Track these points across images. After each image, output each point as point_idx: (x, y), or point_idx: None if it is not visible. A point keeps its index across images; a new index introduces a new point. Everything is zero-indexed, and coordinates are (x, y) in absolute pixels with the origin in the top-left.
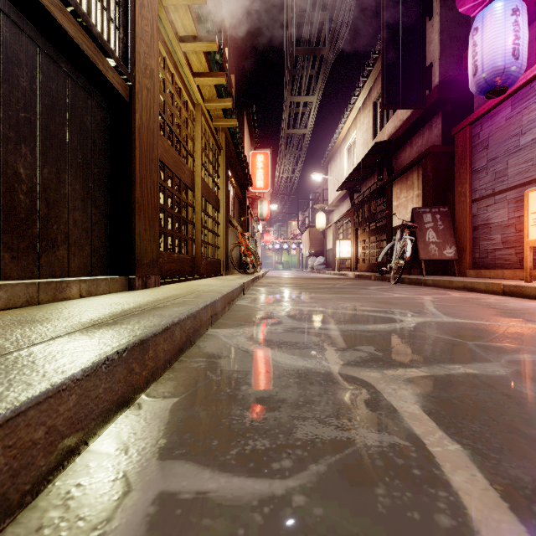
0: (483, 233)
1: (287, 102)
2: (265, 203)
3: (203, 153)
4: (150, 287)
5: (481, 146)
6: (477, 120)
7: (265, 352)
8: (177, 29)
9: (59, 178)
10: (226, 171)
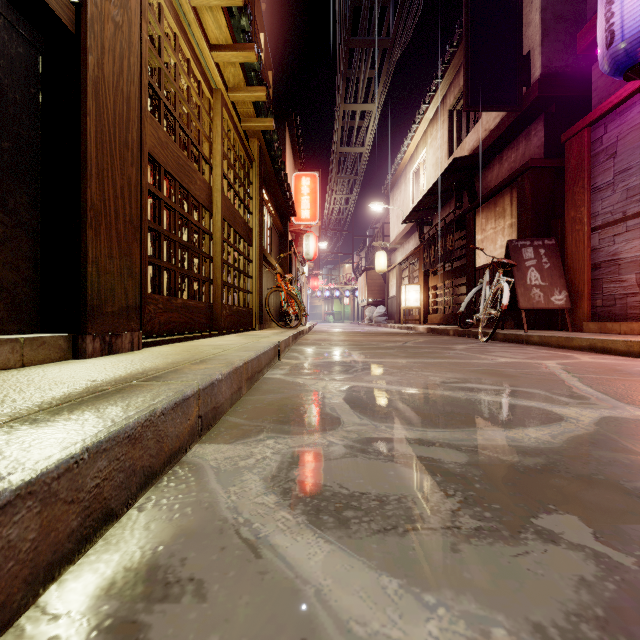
0: (608, 272)
1: (340, 111)
2: (313, 238)
3: (226, 161)
4: (120, 352)
5: (606, 155)
6: (600, 119)
7: (303, 551)
8: None
9: None
10: (260, 191)
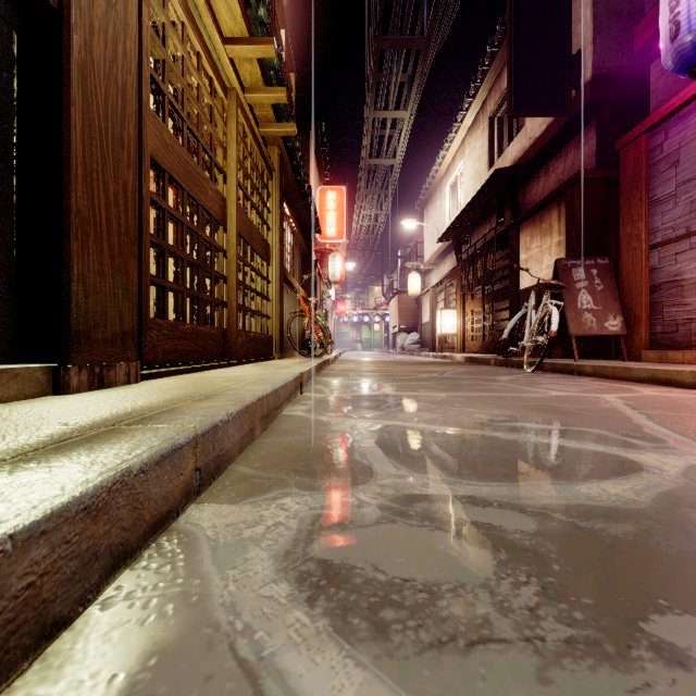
0: (670, 295)
1: (369, 119)
2: (339, 258)
3: (242, 169)
4: (114, 385)
5: (667, 164)
6: (660, 123)
7: (324, 683)
8: None
9: None
10: (280, 204)
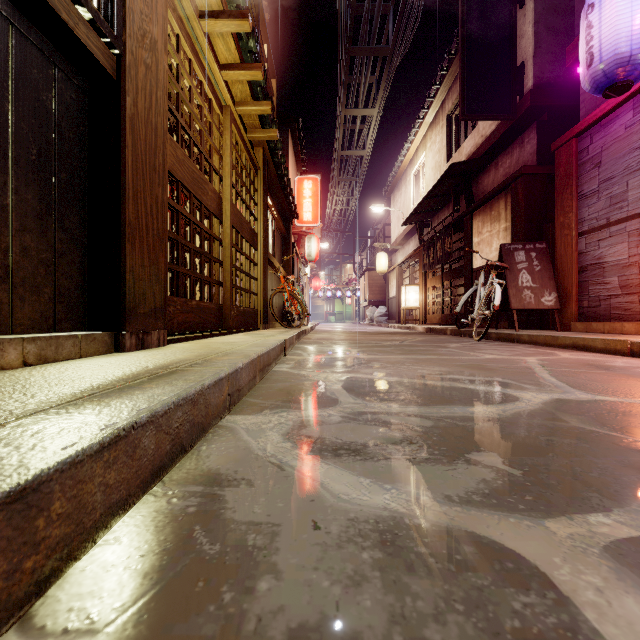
0: (594, 275)
1: (341, 116)
2: (315, 240)
3: (234, 171)
4: (150, 347)
5: (592, 164)
6: (586, 130)
7: (311, 468)
8: (195, 1)
9: None
10: (264, 197)
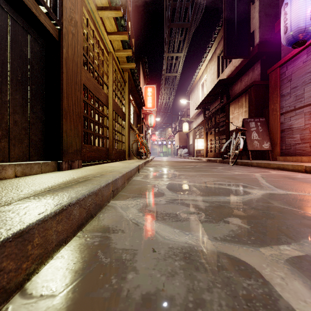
0: (288, 133)
1: (166, 56)
2: (153, 116)
3: (114, 83)
4: (74, 168)
5: (287, 80)
6: (284, 63)
7: (152, 224)
8: (96, 2)
9: (0, 89)
10: (129, 96)
